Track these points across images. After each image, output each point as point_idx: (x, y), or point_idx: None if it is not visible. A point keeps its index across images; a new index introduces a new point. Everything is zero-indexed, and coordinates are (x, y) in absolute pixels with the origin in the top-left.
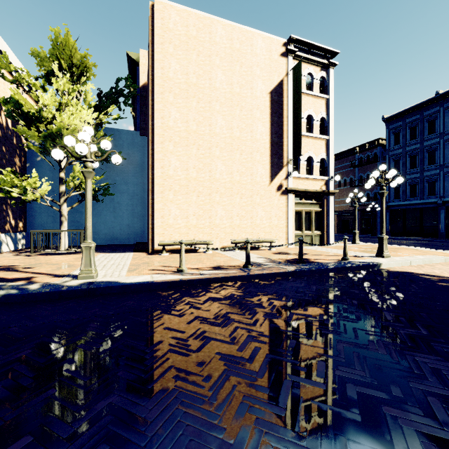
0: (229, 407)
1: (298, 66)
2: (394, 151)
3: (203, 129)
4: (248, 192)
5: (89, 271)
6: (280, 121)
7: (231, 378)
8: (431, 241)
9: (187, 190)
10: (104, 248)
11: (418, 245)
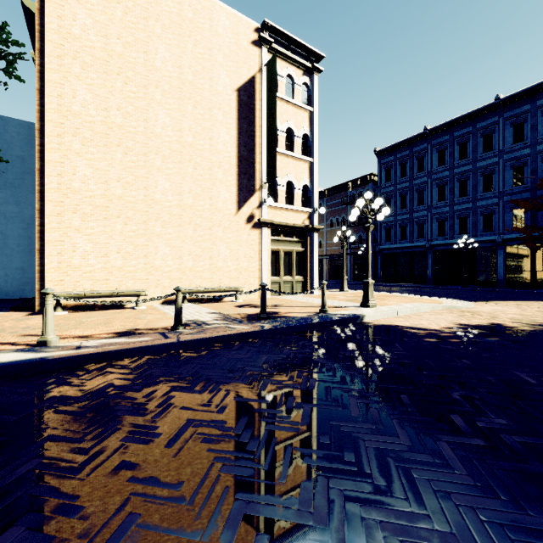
0: None
1: (273, 61)
2: (386, 189)
3: (135, 124)
4: (205, 222)
5: None
6: (252, 130)
7: None
8: (419, 288)
9: (107, 214)
10: None
11: (407, 291)
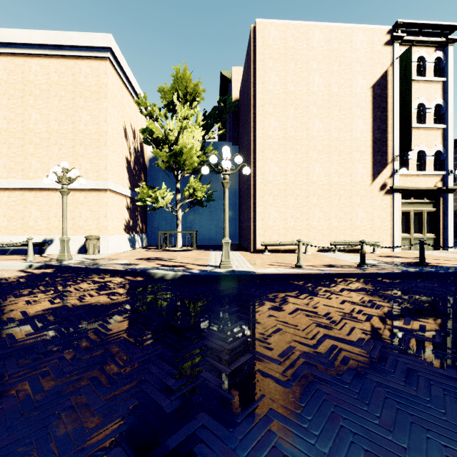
0: (425, 354)
1: (407, 53)
2: None
3: (301, 134)
4: (346, 193)
5: (228, 262)
6: (384, 115)
7: (413, 339)
8: None
9: (285, 194)
10: (206, 248)
11: None
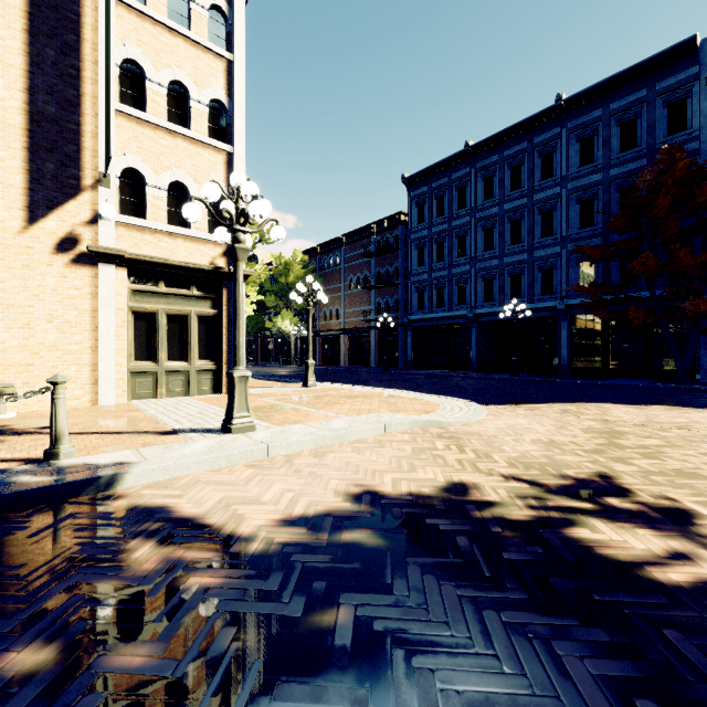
0: None
1: None
2: (418, 234)
3: None
4: None
5: None
6: (71, 64)
7: None
8: (453, 377)
9: None
10: None
11: (423, 385)
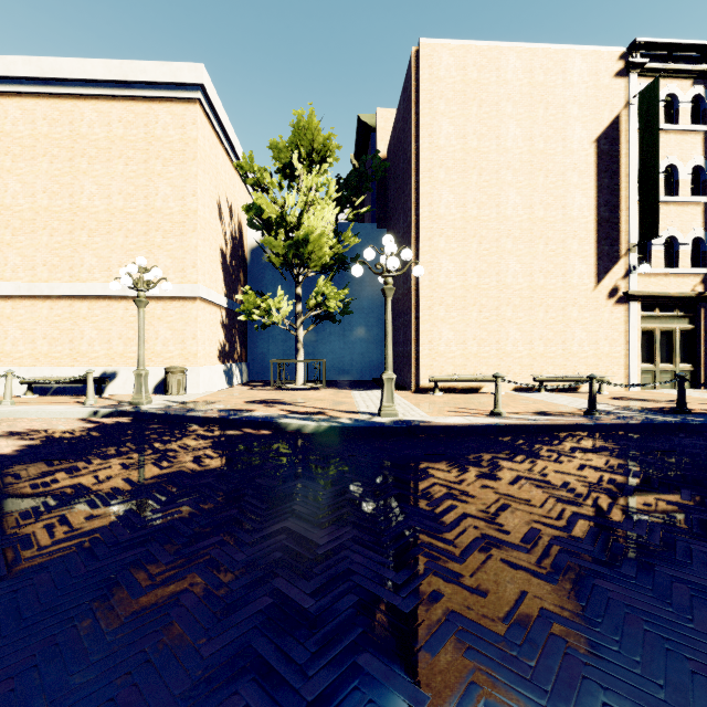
0: None
1: (651, 89)
2: None
3: (488, 213)
4: (557, 302)
5: (391, 408)
6: (615, 183)
7: (703, 520)
8: None
9: (464, 303)
10: (339, 384)
11: None
